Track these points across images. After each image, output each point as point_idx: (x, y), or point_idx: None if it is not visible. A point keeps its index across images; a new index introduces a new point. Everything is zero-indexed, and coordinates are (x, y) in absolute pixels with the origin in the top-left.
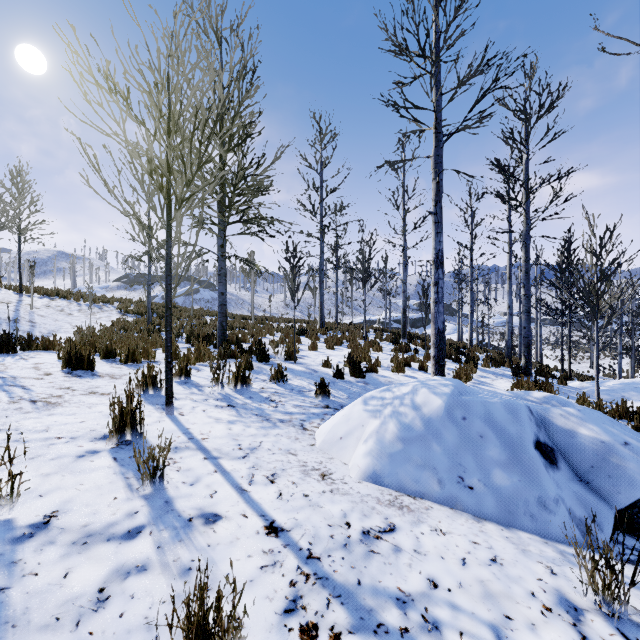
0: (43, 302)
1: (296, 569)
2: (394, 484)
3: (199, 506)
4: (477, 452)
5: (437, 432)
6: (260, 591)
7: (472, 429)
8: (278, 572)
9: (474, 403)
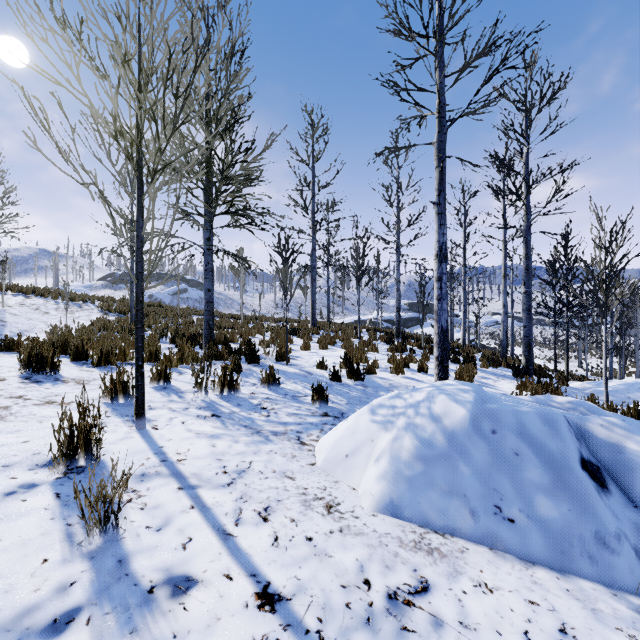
0: (17, 300)
1: None
2: (417, 517)
3: (166, 565)
4: (514, 474)
5: (463, 449)
6: None
7: (505, 445)
8: None
9: (503, 413)
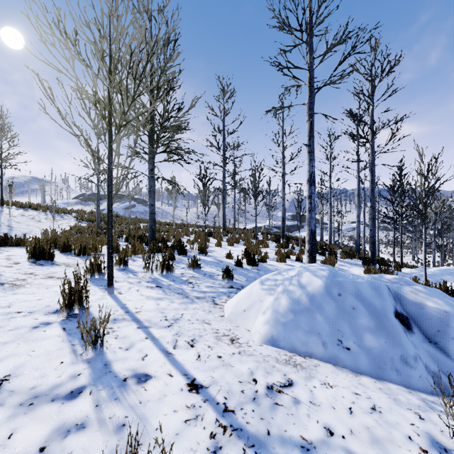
0: (19, 212)
1: (215, 422)
2: (288, 346)
3: (133, 368)
4: (351, 320)
5: (319, 305)
6: (185, 444)
7: (346, 303)
8: (200, 425)
9: (346, 283)
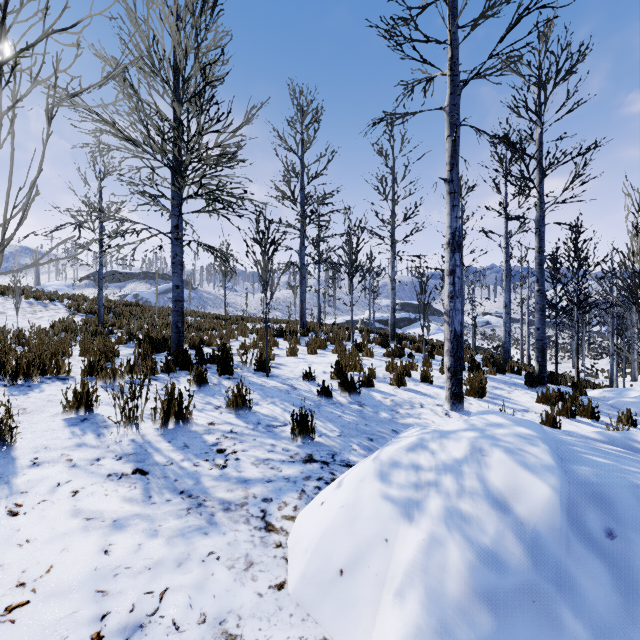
0: None
1: None
2: None
3: None
4: None
5: (562, 574)
6: None
7: (639, 565)
8: None
9: (617, 492)
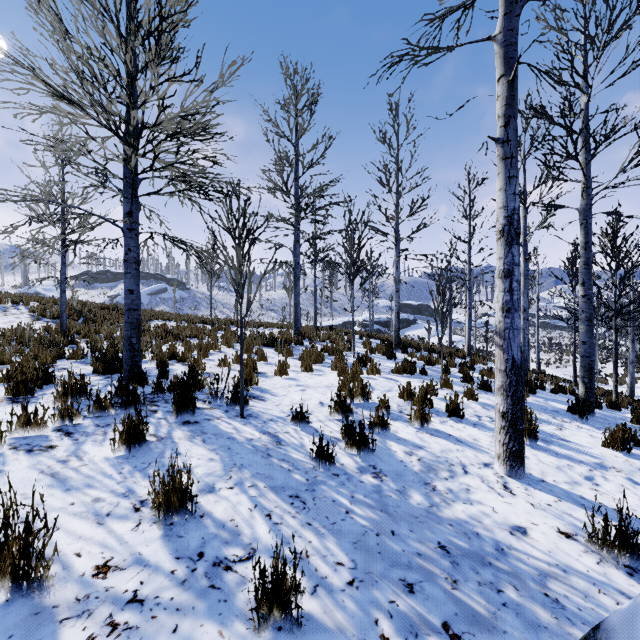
0: None
1: None
2: None
3: None
4: None
5: None
6: None
7: None
8: None
9: None
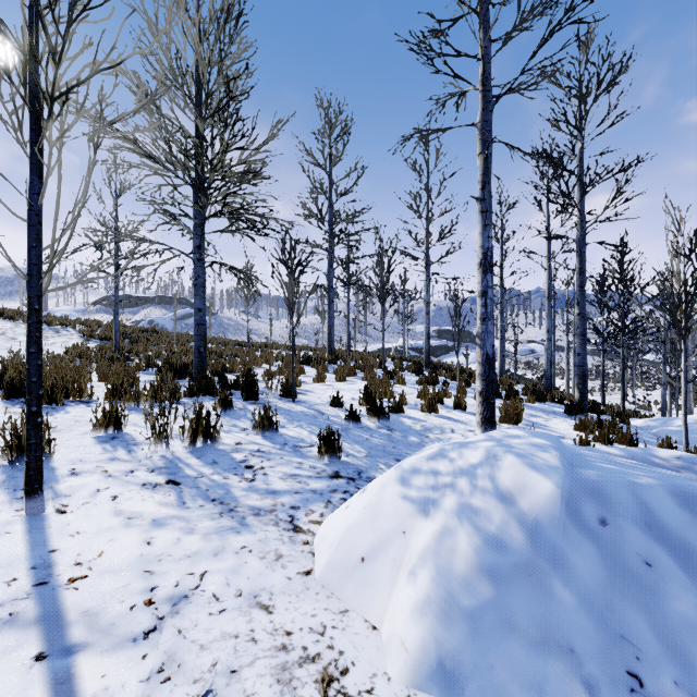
0: None
1: None
2: None
3: None
4: (650, 604)
5: (557, 554)
6: None
7: (625, 546)
8: None
9: (614, 488)
